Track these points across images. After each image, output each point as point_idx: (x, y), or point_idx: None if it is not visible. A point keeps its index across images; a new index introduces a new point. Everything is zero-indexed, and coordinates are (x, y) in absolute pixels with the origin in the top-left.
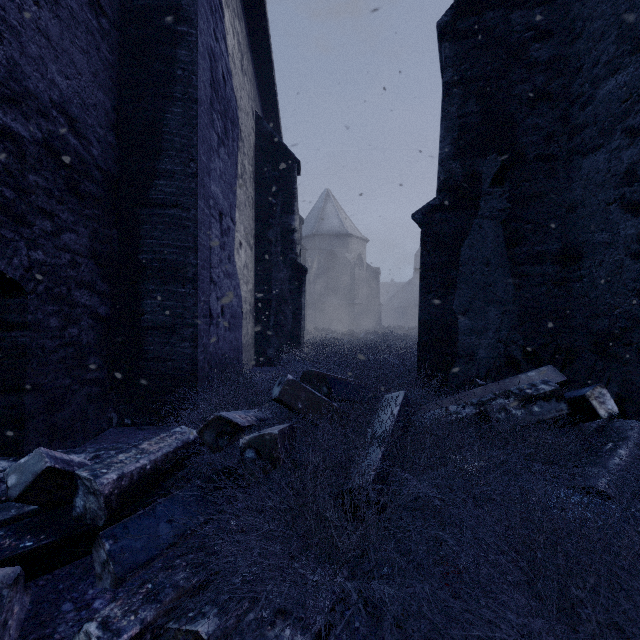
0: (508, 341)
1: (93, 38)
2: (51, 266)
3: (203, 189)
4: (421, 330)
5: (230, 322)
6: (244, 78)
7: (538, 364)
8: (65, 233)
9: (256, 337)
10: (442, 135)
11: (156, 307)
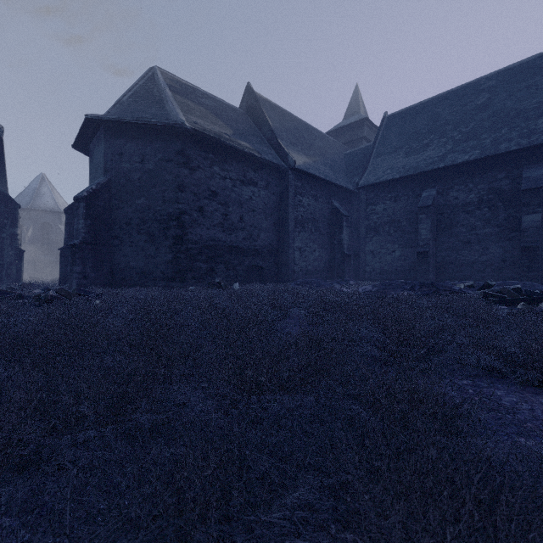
0: None
1: None
2: None
3: None
4: (60, 275)
5: None
6: None
7: None
8: None
9: None
10: (65, 233)
11: None
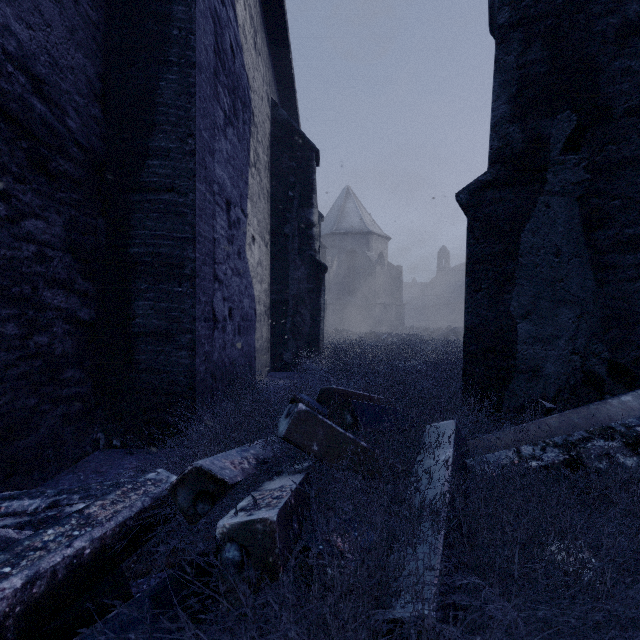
0: (587, 353)
1: None
2: (6, 259)
3: (204, 171)
4: (468, 337)
5: (240, 325)
6: (258, 58)
7: (630, 384)
8: (28, 219)
9: (272, 340)
10: (495, 92)
11: (149, 309)
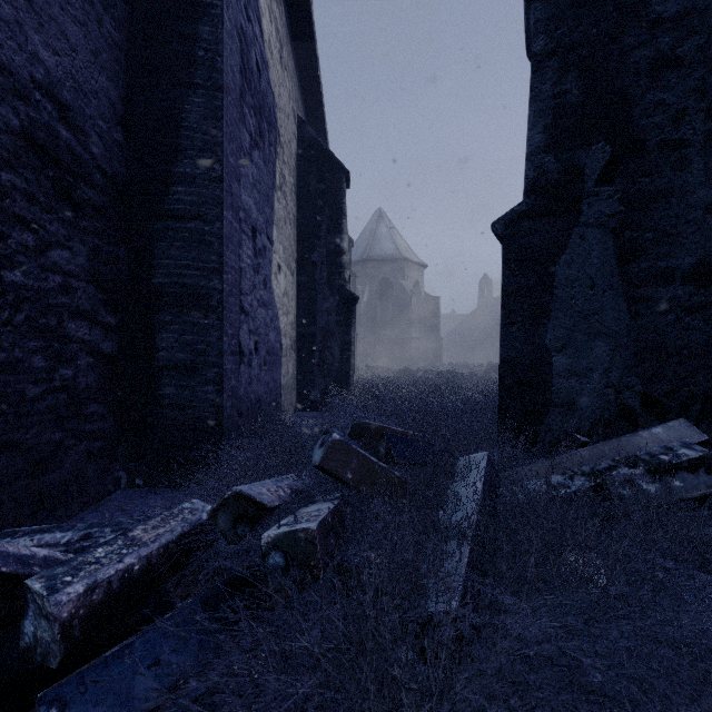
0: (621, 386)
1: (92, 8)
2: (34, 291)
3: (231, 198)
4: (503, 371)
5: (266, 360)
6: (284, 73)
7: (663, 417)
8: (54, 249)
9: (298, 377)
10: (531, 121)
11: (173, 342)
